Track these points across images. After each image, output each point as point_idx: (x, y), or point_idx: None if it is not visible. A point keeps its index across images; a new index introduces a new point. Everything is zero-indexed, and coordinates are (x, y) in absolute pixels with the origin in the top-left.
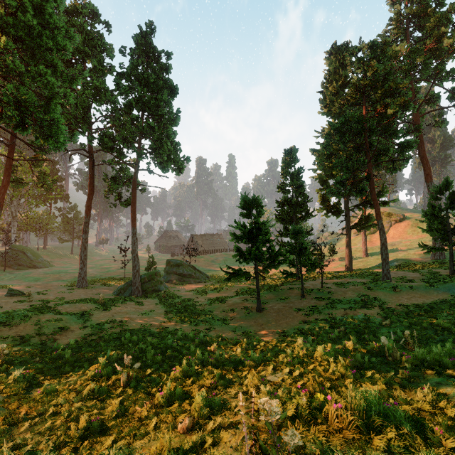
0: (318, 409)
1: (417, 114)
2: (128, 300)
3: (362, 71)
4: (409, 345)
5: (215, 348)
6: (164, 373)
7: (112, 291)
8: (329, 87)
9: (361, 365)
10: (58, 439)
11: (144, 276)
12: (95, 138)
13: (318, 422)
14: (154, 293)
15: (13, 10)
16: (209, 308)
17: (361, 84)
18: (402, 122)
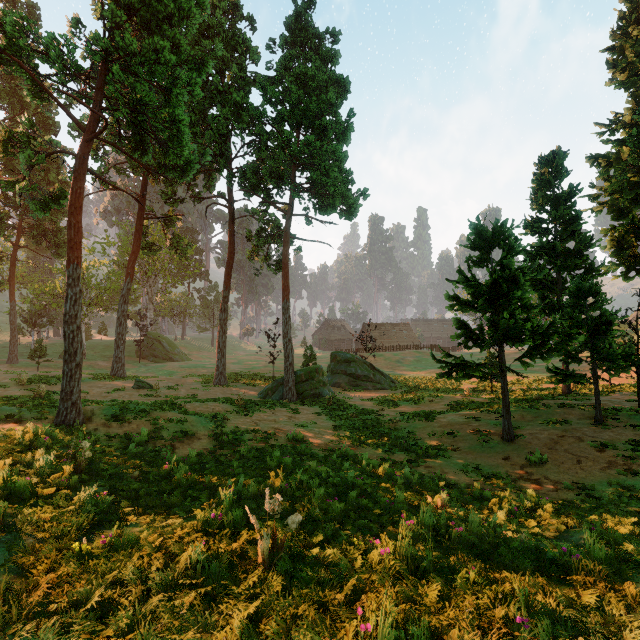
0: None
1: None
2: (277, 405)
3: None
4: None
5: (444, 501)
6: (351, 545)
7: (257, 392)
8: (631, 31)
9: None
10: None
11: (300, 372)
12: (235, 176)
13: None
14: (314, 399)
15: None
16: (405, 426)
17: None
18: None
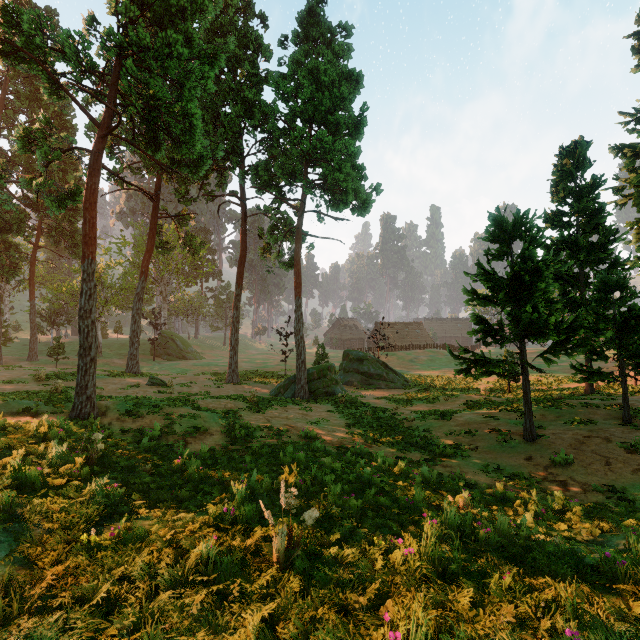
0: None
1: None
2: (290, 402)
3: None
4: None
5: (466, 501)
6: (371, 544)
7: (269, 390)
8: None
9: None
10: None
11: (312, 370)
12: (248, 174)
13: None
14: (327, 398)
15: None
16: (421, 425)
17: None
18: None
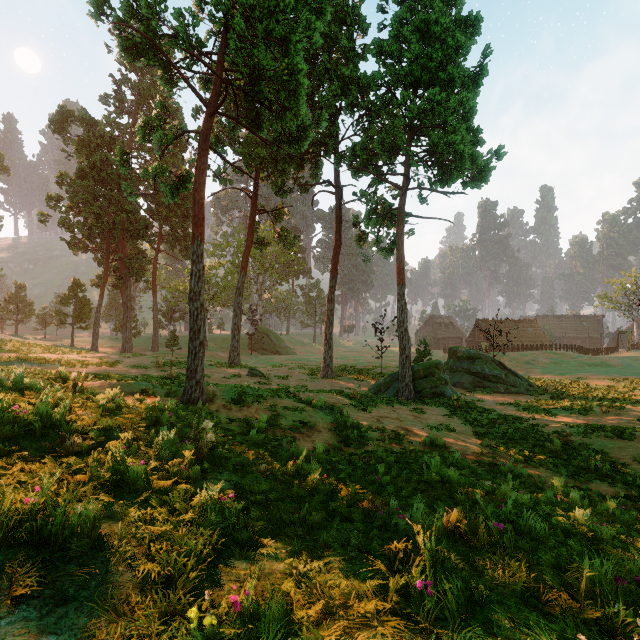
0: None
1: None
2: (395, 401)
3: None
4: None
5: None
6: None
7: (366, 387)
8: None
9: None
10: None
11: (417, 367)
12: (344, 157)
13: None
14: (435, 399)
15: None
16: (585, 443)
17: None
18: None
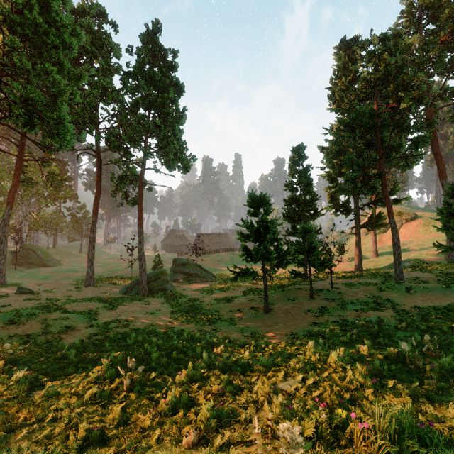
0: (339, 427)
1: (431, 109)
2: (134, 299)
3: (373, 65)
4: (429, 351)
5: (221, 350)
6: (169, 377)
7: (119, 289)
8: (338, 82)
9: (380, 372)
10: (55, 449)
11: (151, 275)
12: (102, 137)
13: (341, 444)
14: (160, 293)
15: (20, 7)
16: (215, 308)
17: (372, 79)
18: (414, 118)
